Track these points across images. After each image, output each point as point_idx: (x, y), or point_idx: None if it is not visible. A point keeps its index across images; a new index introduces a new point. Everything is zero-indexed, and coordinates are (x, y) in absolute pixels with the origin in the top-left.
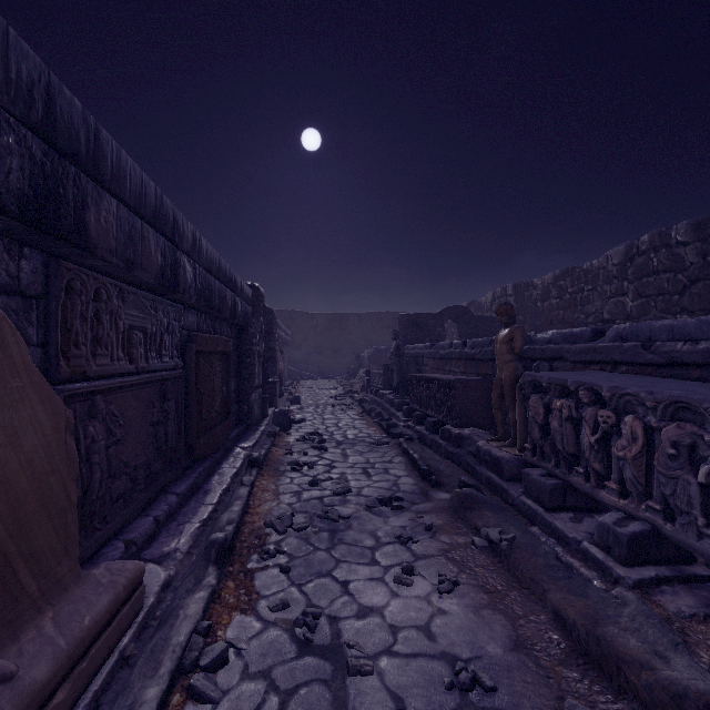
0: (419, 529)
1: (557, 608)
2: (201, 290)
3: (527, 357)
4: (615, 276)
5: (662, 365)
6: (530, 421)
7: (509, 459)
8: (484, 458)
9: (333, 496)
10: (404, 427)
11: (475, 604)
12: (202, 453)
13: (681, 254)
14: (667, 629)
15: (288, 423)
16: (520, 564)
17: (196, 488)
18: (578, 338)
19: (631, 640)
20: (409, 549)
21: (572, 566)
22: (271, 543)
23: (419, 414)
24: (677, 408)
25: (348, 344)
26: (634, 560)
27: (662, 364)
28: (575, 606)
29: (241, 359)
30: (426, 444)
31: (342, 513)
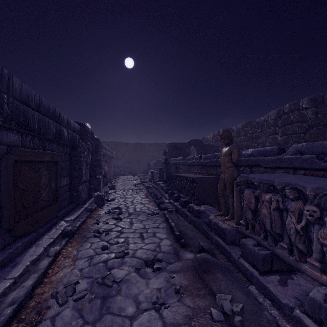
0: (171, 291)
1: None
2: (12, 115)
3: (236, 164)
4: (272, 125)
5: None
6: (245, 206)
7: (230, 230)
8: (213, 227)
9: (115, 258)
10: (168, 203)
11: None
12: (23, 231)
13: (305, 113)
14: None
15: (103, 202)
16: None
17: (8, 262)
18: (269, 153)
19: None
20: (161, 317)
21: None
22: (47, 318)
23: (176, 196)
24: None
25: (144, 158)
26: None
27: None
28: None
29: (72, 166)
30: (179, 213)
31: (117, 276)
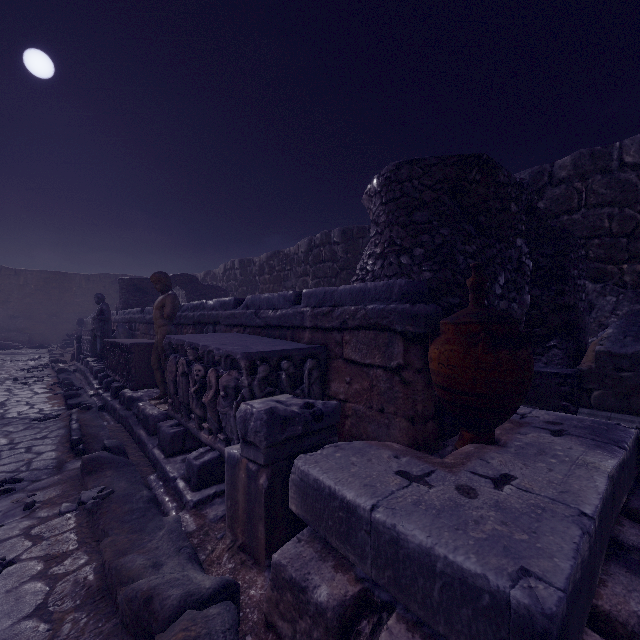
0: (17, 511)
1: (101, 553)
2: None
3: (201, 322)
4: (303, 261)
5: (265, 327)
6: (168, 378)
7: (157, 415)
8: (141, 417)
9: None
10: (93, 396)
11: (20, 579)
12: None
13: (336, 250)
14: (180, 539)
15: None
16: (103, 517)
17: None
18: (228, 306)
19: (139, 561)
20: None
21: (163, 503)
22: None
23: (110, 380)
24: (232, 360)
25: (73, 308)
26: (202, 485)
27: (264, 326)
28: (117, 545)
29: None
30: (108, 410)
31: None
